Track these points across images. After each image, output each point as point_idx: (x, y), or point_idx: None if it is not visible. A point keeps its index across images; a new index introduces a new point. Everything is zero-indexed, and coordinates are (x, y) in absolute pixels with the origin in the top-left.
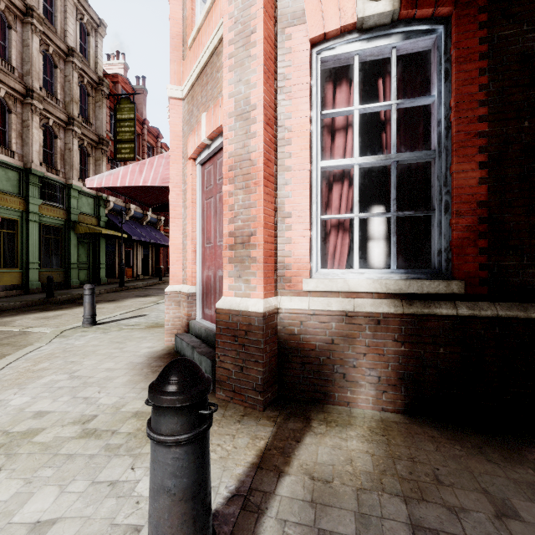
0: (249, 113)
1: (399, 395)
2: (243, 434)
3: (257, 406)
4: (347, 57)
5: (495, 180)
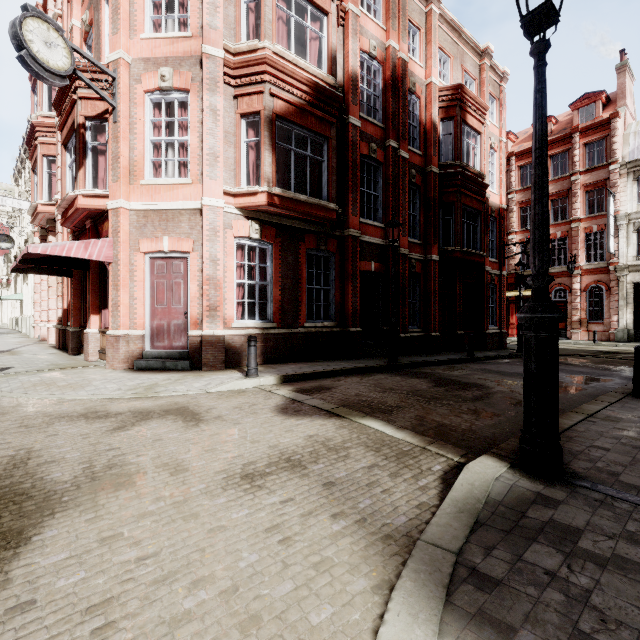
0: (217, 261)
1: (262, 359)
2: (228, 371)
3: (223, 368)
4: (244, 243)
5: (283, 295)
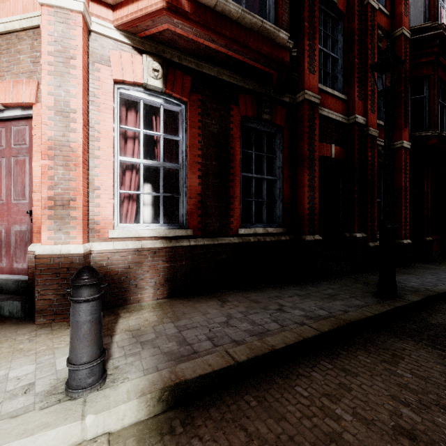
0: (69, 113)
1: (166, 289)
2: None
3: None
4: (136, 98)
5: (204, 185)
